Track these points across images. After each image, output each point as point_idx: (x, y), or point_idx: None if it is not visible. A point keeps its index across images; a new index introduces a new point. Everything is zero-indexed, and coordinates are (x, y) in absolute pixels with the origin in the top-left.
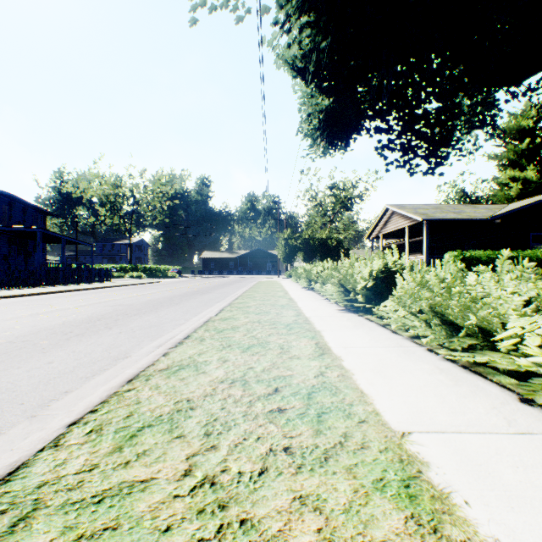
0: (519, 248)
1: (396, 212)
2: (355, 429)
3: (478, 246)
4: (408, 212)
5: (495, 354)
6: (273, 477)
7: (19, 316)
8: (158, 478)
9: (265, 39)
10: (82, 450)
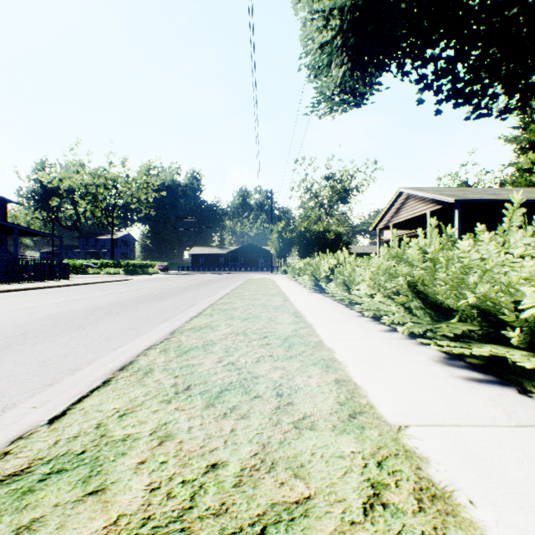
0: None
1: (413, 196)
2: None
3: None
4: (432, 193)
5: None
6: None
7: None
8: None
9: None
10: None
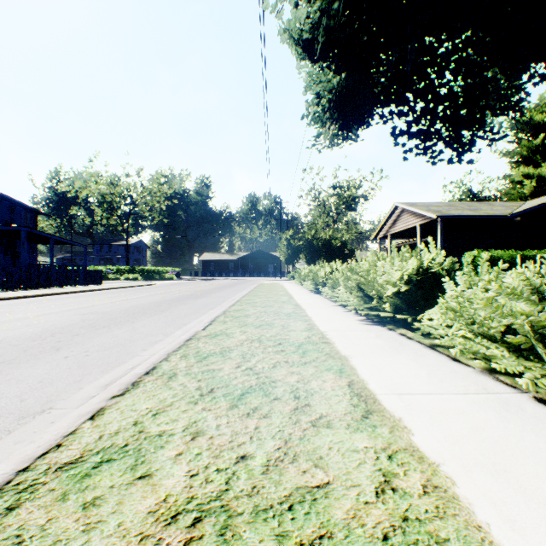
0: (541, 248)
1: (406, 210)
2: None
3: (495, 246)
4: (420, 209)
5: None
6: None
7: None
8: None
9: (267, 3)
10: None
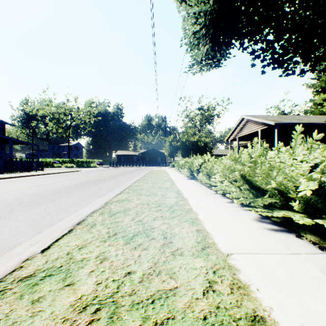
0: None
1: (250, 121)
2: None
3: None
4: (261, 119)
5: None
6: None
7: None
8: None
9: None
10: None
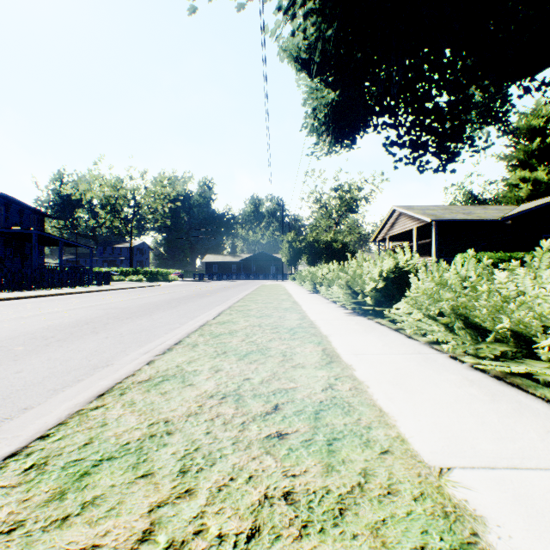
0: (531, 250)
1: (404, 214)
2: (377, 464)
3: (488, 248)
4: (416, 213)
5: (540, 363)
6: (268, 544)
7: (2, 319)
8: (103, 545)
9: (268, 28)
10: (10, 496)
